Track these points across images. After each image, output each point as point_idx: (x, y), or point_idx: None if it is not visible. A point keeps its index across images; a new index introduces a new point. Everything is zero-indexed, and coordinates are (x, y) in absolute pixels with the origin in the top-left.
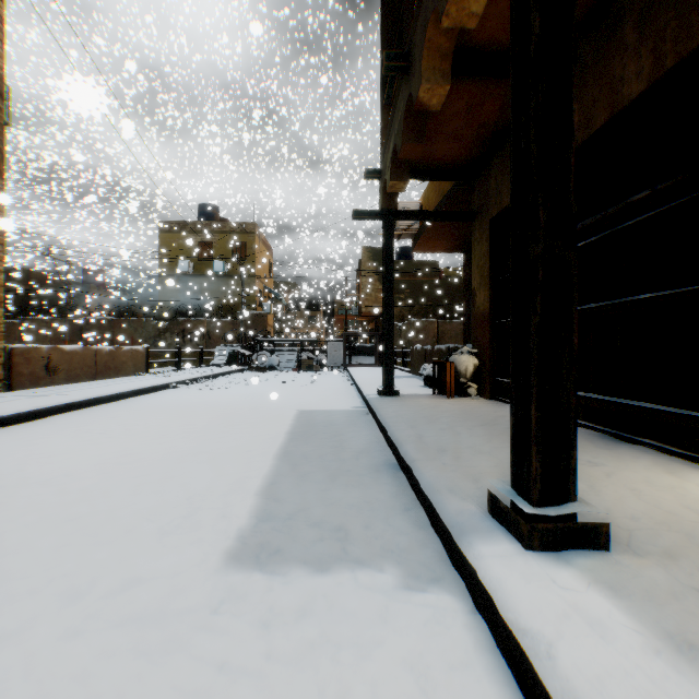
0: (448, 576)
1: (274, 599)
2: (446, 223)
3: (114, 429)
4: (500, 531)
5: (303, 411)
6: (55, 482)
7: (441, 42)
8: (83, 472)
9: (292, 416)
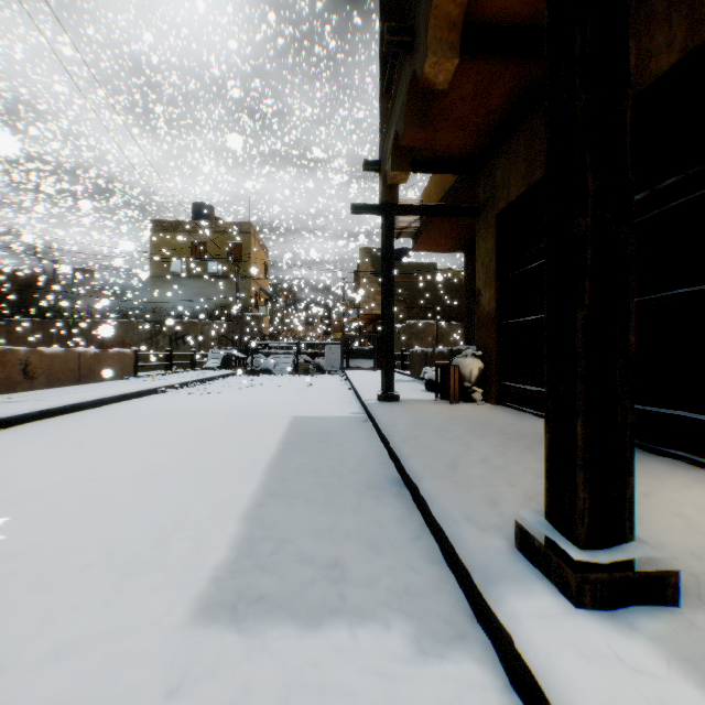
0: (470, 633)
1: (250, 672)
2: (447, 220)
3: (89, 439)
4: (536, 577)
5: (297, 417)
6: (7, 504)
7: (450, 9)
8: (42, 491)
9: (285, 424)
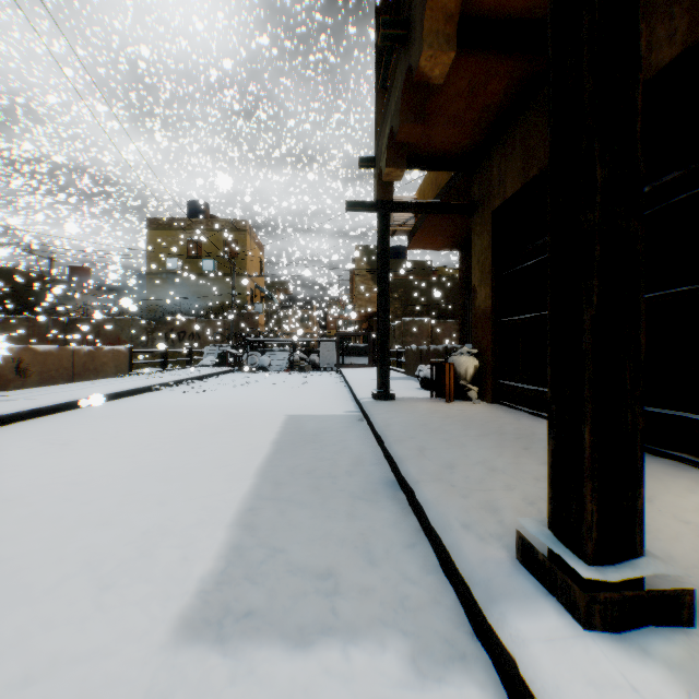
0: (471, 652)
1: None
2: (442, 218)
3: (79, 439)
4: (541, 594)
5: (292, 416)
6: None
7: (446, 0)
8: (27, 495)
9: (279, 422)
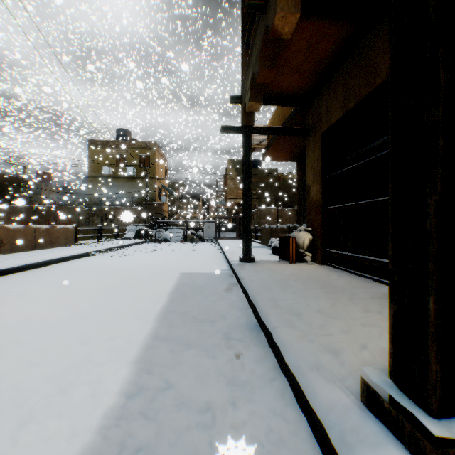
0: None
1: None
2: (286, 139)
3: (31, 292)
4: (389, 440)
5: (184, 274)
6: None
7: None
8: None
9: (175, 278)
